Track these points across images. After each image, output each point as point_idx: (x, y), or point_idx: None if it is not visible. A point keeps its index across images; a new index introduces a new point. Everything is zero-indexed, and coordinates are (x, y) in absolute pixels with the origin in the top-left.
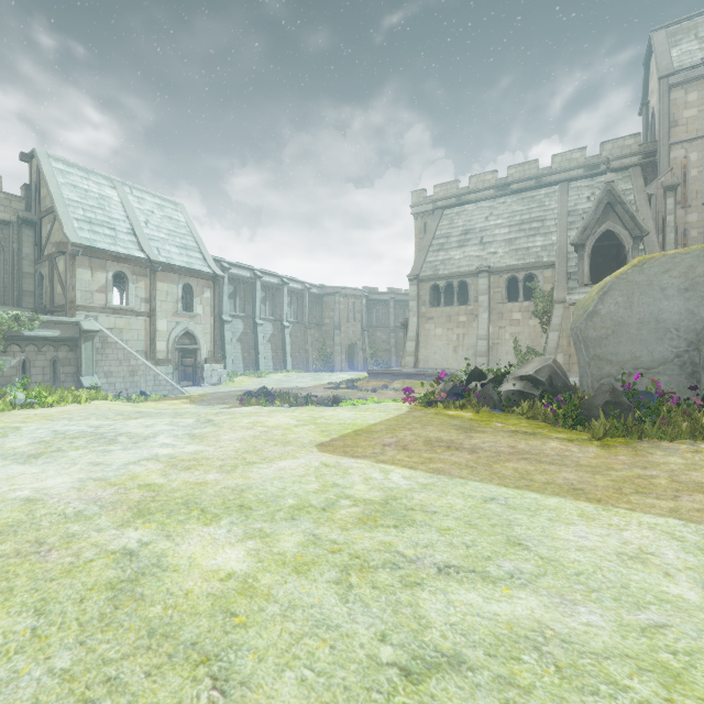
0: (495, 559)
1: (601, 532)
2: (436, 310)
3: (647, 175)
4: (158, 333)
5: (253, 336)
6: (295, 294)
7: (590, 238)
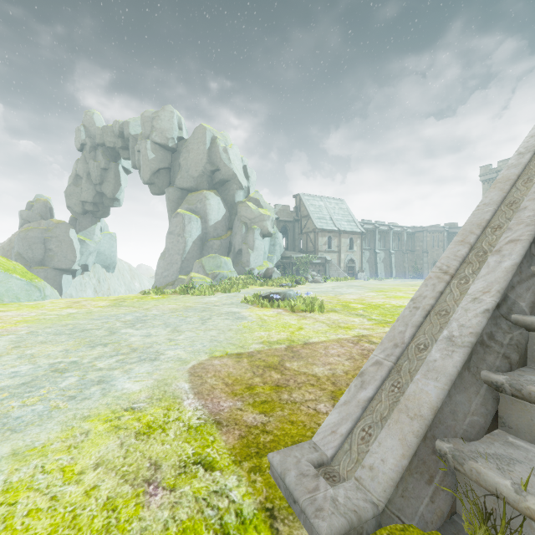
0: None
1: None
2: None
3: None
4: (341, 260)
5: (374, 259)
6: (397, 234)
7: None
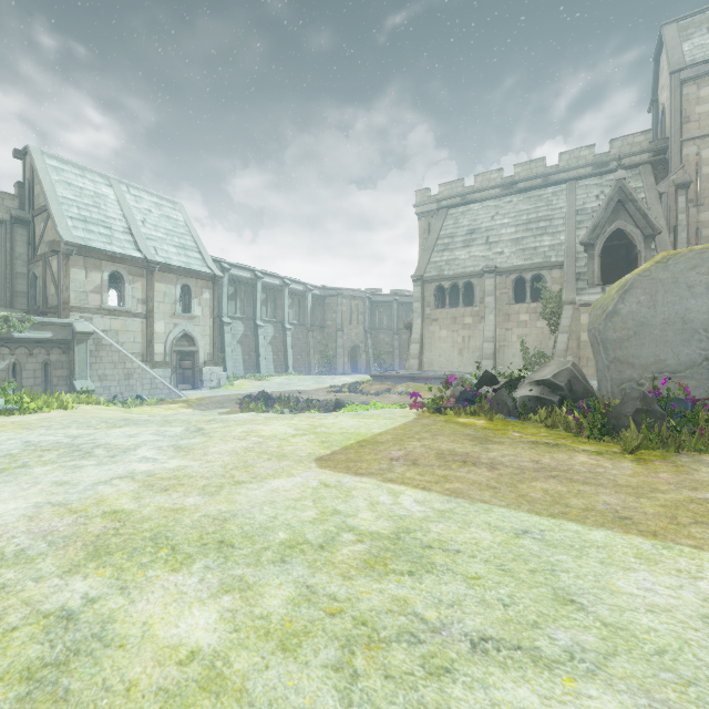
0: (544, 626)
1: (670, 583)
2: (440, 312)
3: (657, 173)
4: (156, 335)
5: (254, 338)
6: (296, 295)
7: (600, 237)
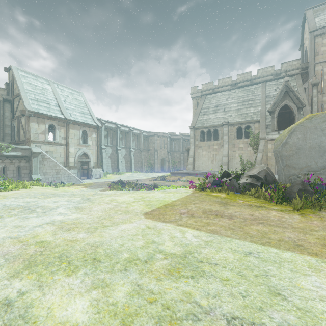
0: (266, 310)
1: None
2: (203, 143)
3: (303, 78)
4: (70, 154)
5: (116, 155)
6: (136, 135)
7: (277, 108)
